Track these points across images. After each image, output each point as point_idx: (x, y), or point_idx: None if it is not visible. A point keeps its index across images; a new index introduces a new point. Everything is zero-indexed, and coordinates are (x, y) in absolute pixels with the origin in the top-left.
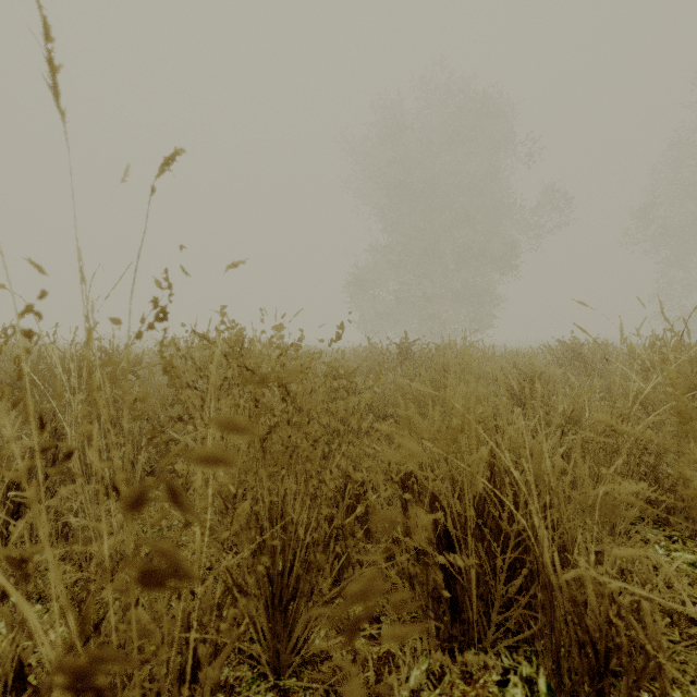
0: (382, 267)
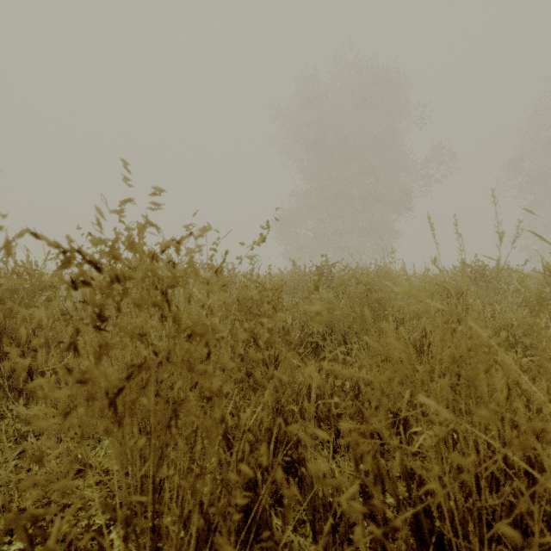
0: (302, 209)
